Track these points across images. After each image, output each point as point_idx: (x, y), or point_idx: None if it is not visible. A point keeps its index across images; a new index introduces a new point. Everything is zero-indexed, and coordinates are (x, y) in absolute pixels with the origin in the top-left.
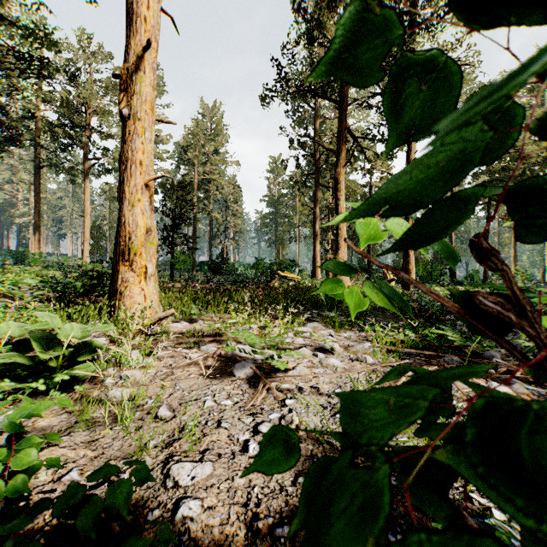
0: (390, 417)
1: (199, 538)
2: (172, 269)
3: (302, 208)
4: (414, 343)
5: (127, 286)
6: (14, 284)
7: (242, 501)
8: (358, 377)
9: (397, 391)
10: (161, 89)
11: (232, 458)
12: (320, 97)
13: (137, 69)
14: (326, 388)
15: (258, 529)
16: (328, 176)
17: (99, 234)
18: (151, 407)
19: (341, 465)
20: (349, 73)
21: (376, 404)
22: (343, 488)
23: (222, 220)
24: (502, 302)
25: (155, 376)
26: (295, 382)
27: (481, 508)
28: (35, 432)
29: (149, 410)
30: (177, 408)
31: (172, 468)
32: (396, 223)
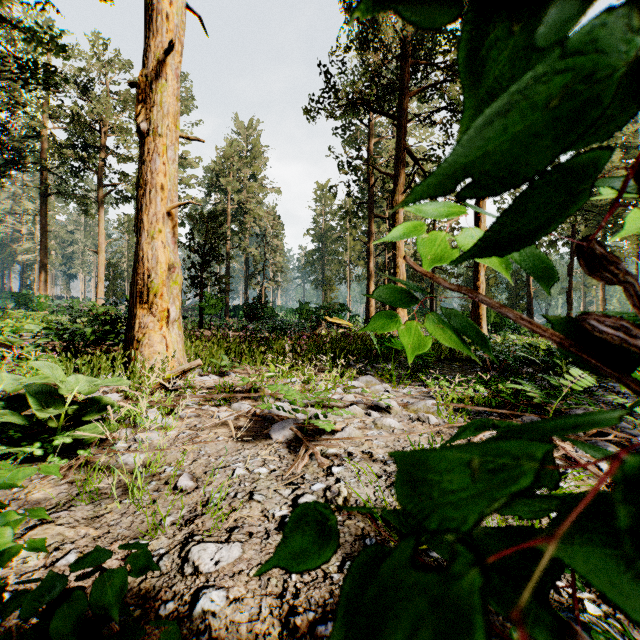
0: (469, 488)
1: (222, 637)
2: (201, 314)
3: (354, 244)
4: (485, 400)
5: (146, 333)
6: (14, 331)
7: (276, 591)
8: (419, 440)
9: (478, 448)
10: (188, 103)
11: (266, 538)
12: (374, 112)
13: (157, 76)
14: (380, 453)
15: (295, 627)
16: (384, 206)
17: (116, 274)
18: (170, 476)
19: (391, 565)
20: (406, 5)
21: (446, 469)
22: (393, 606)
23: (260, 258)
24: (621, 327)
25: (176, 439)
26: (343, 446)
27: (571, 600)
28: (28, 506)
29: (168, 480)
30: (201, 478)
31: (191, 551)
32: (468, 236)
